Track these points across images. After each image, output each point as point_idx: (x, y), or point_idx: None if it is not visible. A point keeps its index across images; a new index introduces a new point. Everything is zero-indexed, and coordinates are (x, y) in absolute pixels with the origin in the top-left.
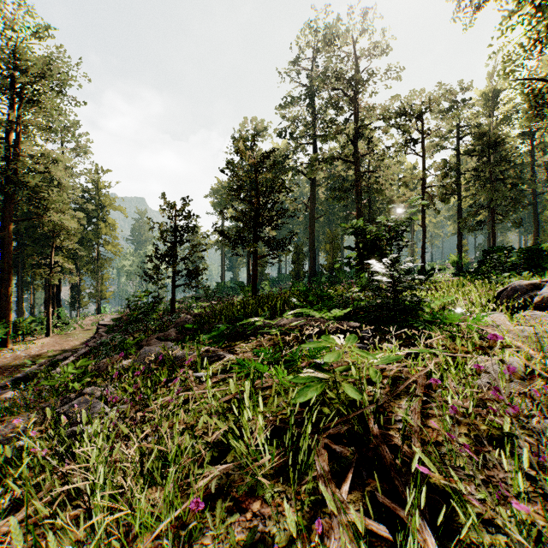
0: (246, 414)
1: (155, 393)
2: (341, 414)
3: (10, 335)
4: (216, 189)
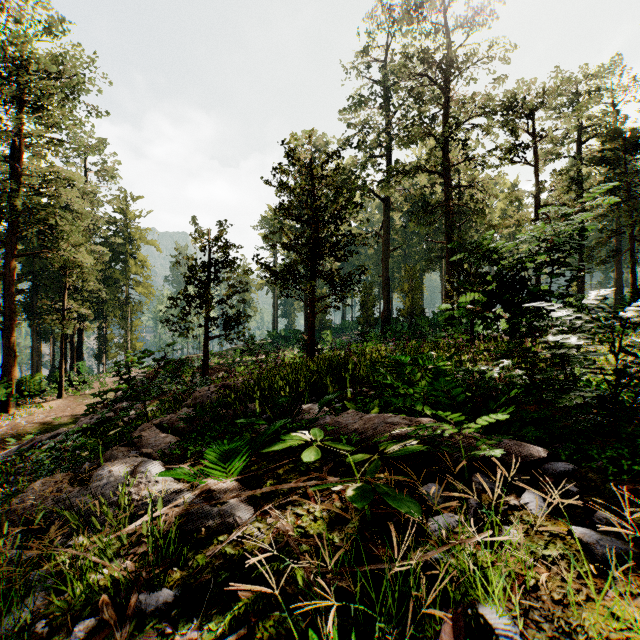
0: None
1: None
2: None
3: (12, 396)
4: (267, 218)
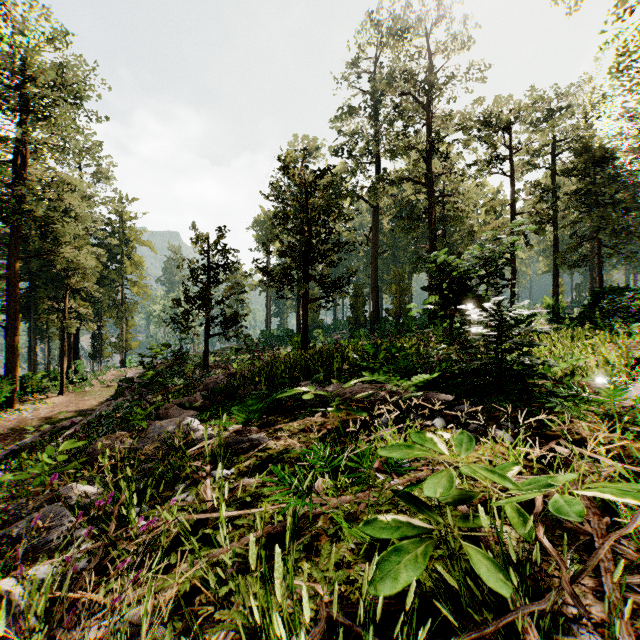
0: (275, 622)
1: (154, 502)
2: (455, 592)
3: (17, 393)
4: (260, 220)
